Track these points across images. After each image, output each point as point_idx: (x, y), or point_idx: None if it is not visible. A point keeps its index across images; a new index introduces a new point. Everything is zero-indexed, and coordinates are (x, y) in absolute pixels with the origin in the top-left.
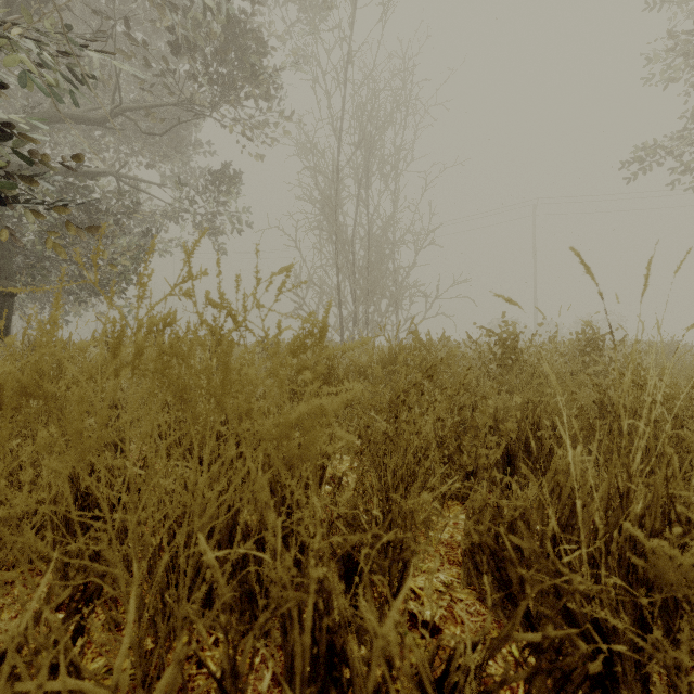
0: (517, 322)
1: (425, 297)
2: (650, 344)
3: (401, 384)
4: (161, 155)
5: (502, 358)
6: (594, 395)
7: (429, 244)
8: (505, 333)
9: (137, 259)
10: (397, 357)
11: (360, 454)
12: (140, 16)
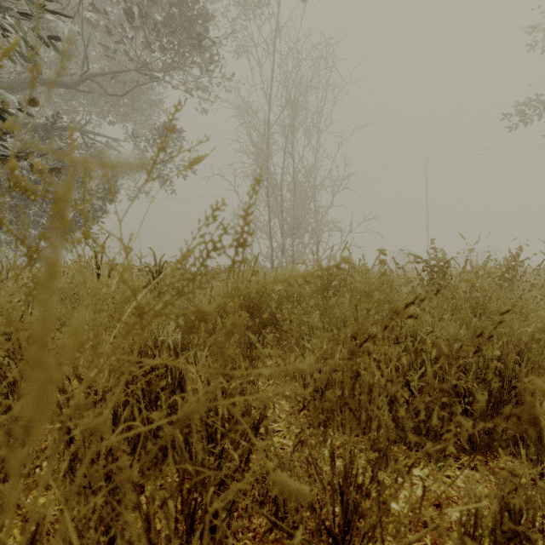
0: (413, 252)
1: (340, 232)
2: (544, 269)
3: (365, 327)
4: (125, 116)
5: (430, 283)
6: (542, 323)
7: (344, 188)
8: (434, 258)
9: (103, 200)
10: (330, 282)
11: (299, 412)
12: (107, 2)
